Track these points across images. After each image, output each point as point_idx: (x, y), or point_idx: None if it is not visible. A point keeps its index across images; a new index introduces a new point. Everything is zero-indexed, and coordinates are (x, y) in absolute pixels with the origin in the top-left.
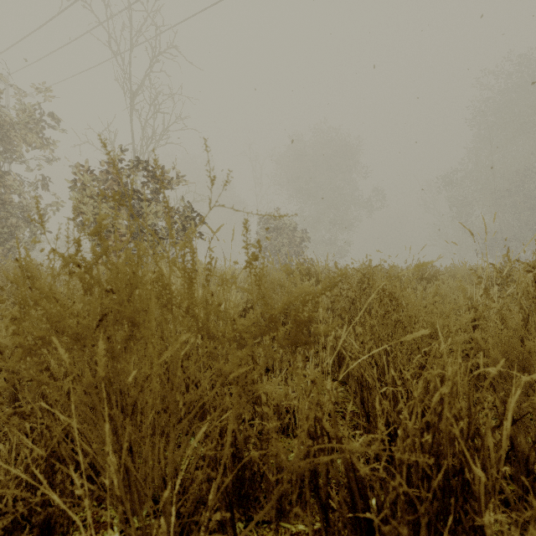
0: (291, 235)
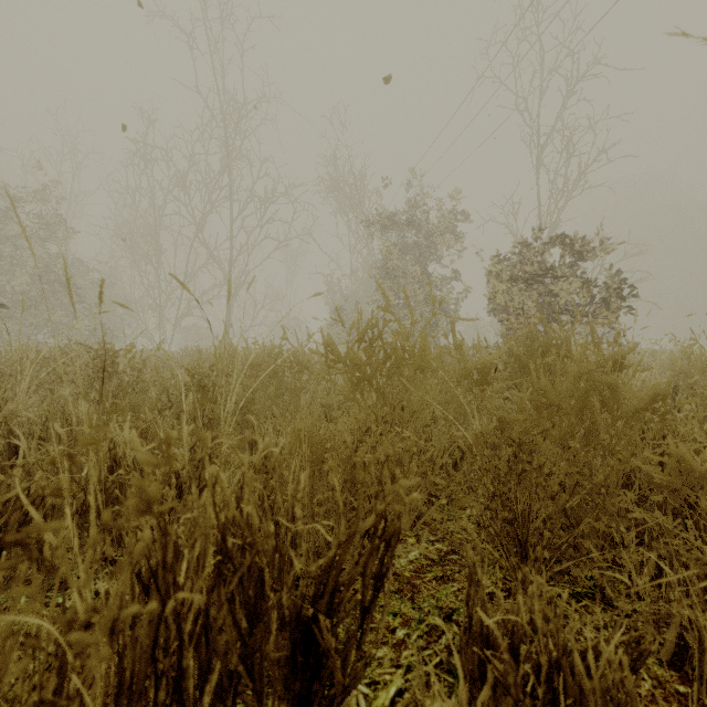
0: None
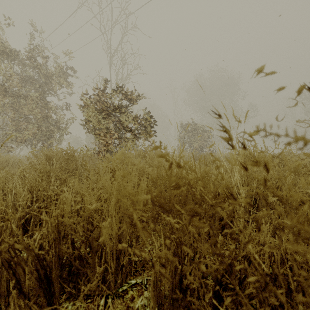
0: (201, 134)
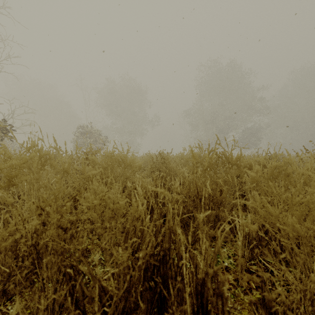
0: (97, 138)
